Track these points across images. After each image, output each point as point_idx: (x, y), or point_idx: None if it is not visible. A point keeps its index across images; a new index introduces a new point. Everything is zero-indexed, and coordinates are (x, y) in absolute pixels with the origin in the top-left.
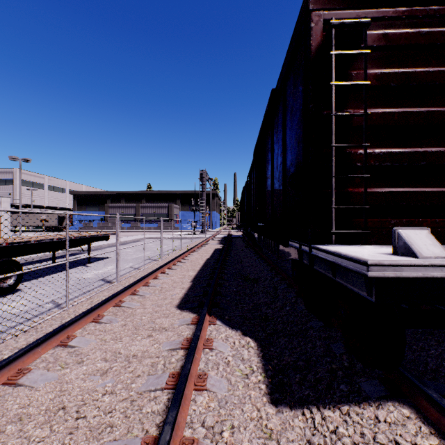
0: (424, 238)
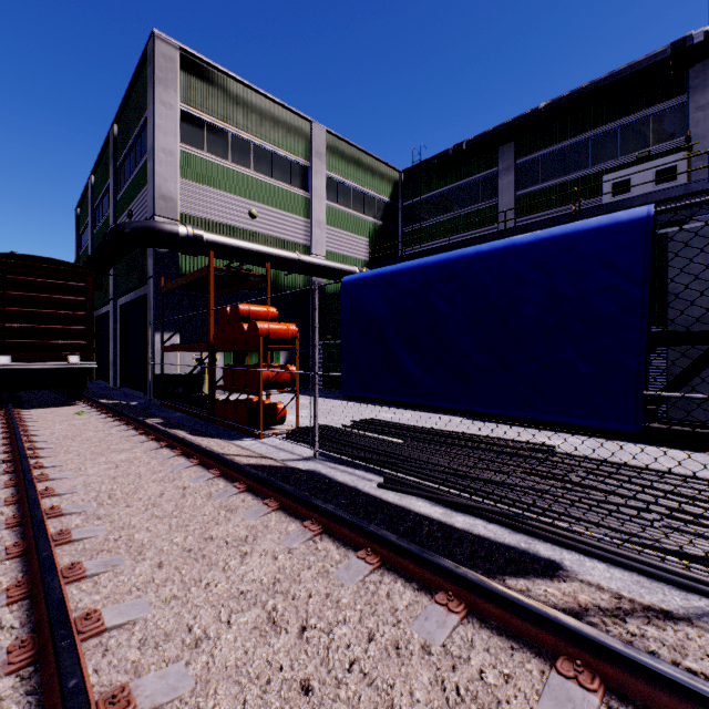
0: (6, 358)
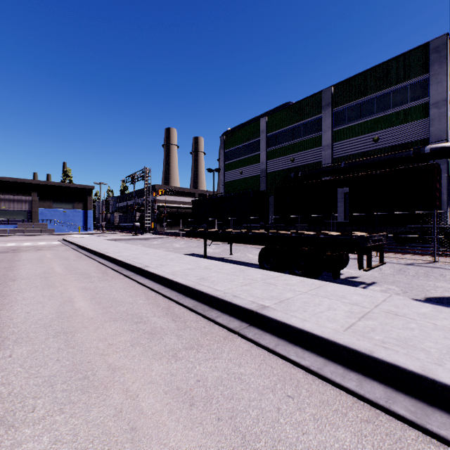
0: None
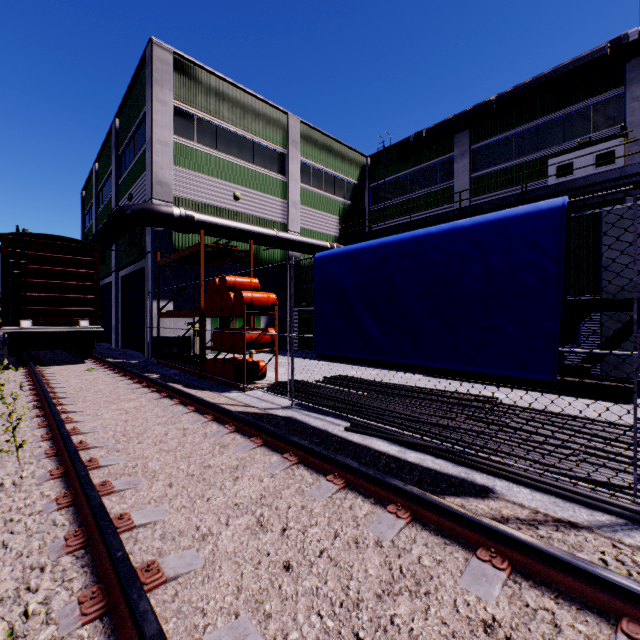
0: (28, 323)
